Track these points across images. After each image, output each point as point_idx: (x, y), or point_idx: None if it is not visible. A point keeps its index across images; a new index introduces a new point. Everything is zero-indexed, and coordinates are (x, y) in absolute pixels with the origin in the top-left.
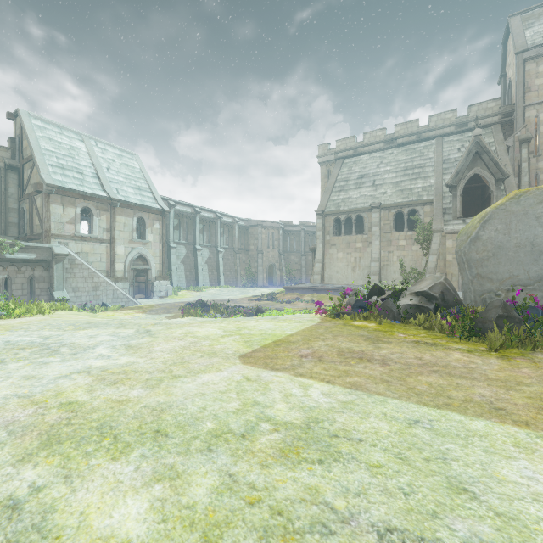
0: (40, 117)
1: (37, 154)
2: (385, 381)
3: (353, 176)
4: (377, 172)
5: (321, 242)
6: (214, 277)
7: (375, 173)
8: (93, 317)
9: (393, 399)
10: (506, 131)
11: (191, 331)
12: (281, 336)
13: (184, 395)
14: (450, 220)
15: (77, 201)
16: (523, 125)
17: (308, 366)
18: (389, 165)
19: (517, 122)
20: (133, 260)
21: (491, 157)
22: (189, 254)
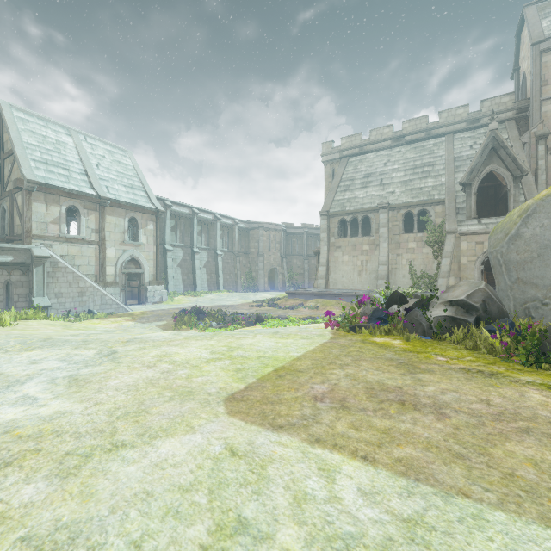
0: (23, 109)
1: (18, 148)
2: (458, 456)
3: (359, 175)
4: (384, 171)
5: (325, 244)
6: (213, 282)
7: (382, 172)
8: (66, 329)
9: (492, 508)
10: (521, 128)
11: (168, 352)
12: (284, 360)
13: (113, 500)
14: (463, 220)
15: (62, 199)
16: (539, 120)
17: (327, 421)
18: (397, 164)
19: (534, 117)
20: (125, 264)
21: (509, 153)
22: (186, 257)
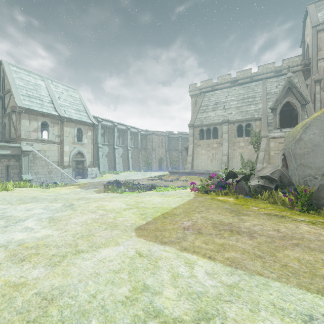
0: (15, 65)
1: (13, 88)
2: (259, 256)
3: (211, 103)
4: (226, 101)
5: (191, 143)
6: (125, 165)
7: (224, 101)
8: (43, 192)
9: (273, 280)
10: (306, 75)
11: (102, 205)
12: (167, 209)
13: (79, 276)
14: (272, 130)
15: (39, 117)
16: (316, 71)
17: (190, 239)
18: (233, 96)
19: (313, 69)
20: (75, 155)
21: (298, 90)
22: (110, 151)
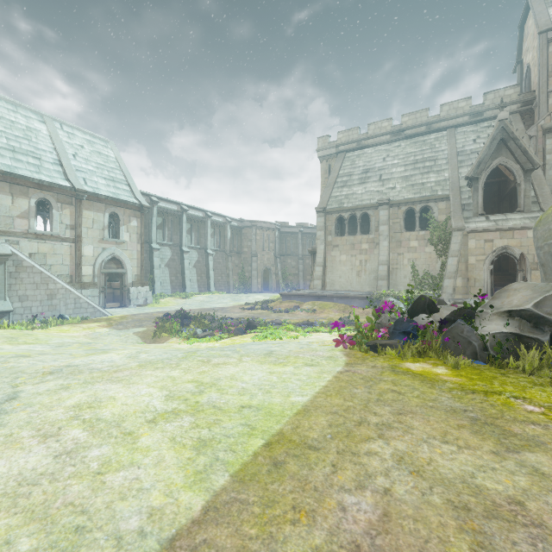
0: None
1: None
2: None
3: (357, 171)
4: (383, 166)
5: (322, 243)
6: (203, 282)
7: (381, 167)
8: (8, 342)
9: None
10: (526, 121)
11: (99, 397)
12: (283, 416)
13: None
14: (470, 217)
15: (31, 191)
16: (547, 112)
17: None
18: (397, 159)
19: (541, 109)
20: (104, 263)
21: (519, 144)
22: (175, 256)
